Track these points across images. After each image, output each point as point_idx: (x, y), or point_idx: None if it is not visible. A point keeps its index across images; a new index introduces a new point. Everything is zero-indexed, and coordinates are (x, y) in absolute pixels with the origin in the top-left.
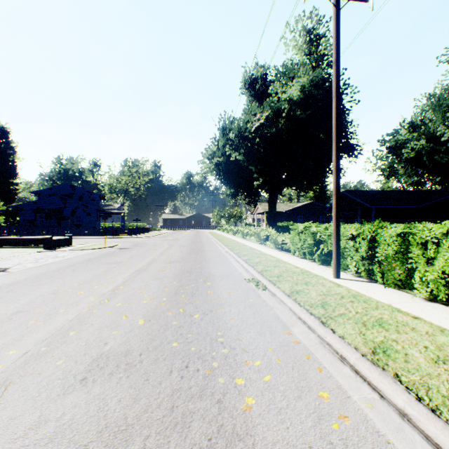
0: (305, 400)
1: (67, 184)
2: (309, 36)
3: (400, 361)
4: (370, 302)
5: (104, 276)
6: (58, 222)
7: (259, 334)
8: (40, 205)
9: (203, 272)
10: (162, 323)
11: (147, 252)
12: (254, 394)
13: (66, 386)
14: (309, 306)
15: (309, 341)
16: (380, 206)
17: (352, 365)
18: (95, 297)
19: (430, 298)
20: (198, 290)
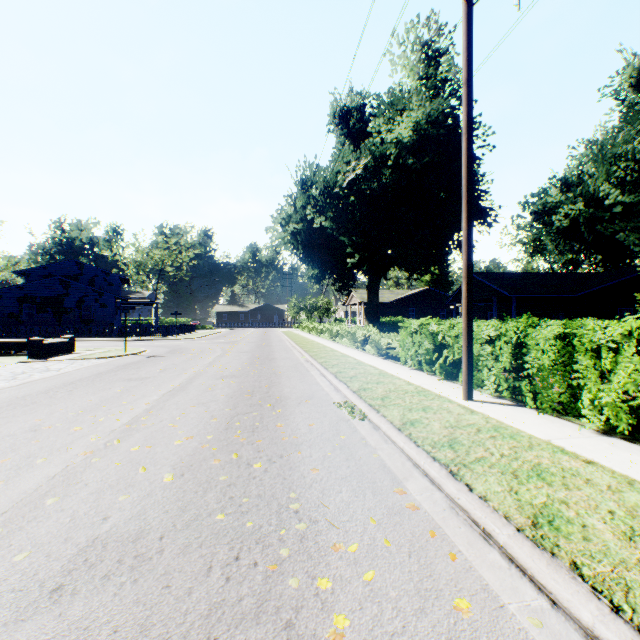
0: (432, 616)
1: (71, 261)
2: (425, 52)
3: (576, 539)
4: (520, 438)
5: (118, 401)
6: (56, 316)
7: (355, 496)
8: (28, 292)
9: (272, 393)
10: (202, 480)
11: (189, 362)
12: (347, 608)
13: (22, 605)
14: (431, 447)
15: (432, 505)
16: (524, 295)
17: (503, 547)
18: (99, 437)
19: (604, 430)
20: (263, 421)
